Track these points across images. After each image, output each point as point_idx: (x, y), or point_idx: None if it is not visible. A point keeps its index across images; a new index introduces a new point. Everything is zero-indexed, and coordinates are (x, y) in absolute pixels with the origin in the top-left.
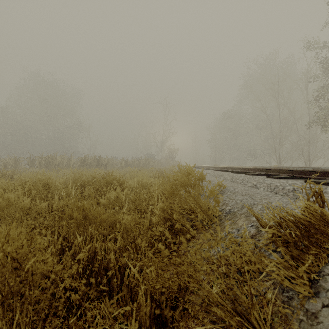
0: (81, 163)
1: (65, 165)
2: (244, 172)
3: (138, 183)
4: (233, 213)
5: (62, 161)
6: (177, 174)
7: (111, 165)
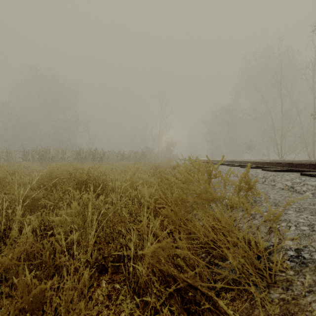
0: (76, 156)
1: (59, 159)
2: (258, 167)
3: (126, 182)
4: (315, 266)
5: (56, 154)
6: (175, 168)
7: (107, 159)
